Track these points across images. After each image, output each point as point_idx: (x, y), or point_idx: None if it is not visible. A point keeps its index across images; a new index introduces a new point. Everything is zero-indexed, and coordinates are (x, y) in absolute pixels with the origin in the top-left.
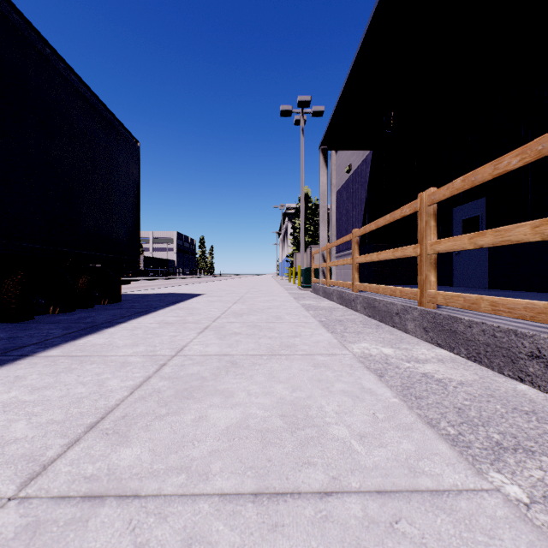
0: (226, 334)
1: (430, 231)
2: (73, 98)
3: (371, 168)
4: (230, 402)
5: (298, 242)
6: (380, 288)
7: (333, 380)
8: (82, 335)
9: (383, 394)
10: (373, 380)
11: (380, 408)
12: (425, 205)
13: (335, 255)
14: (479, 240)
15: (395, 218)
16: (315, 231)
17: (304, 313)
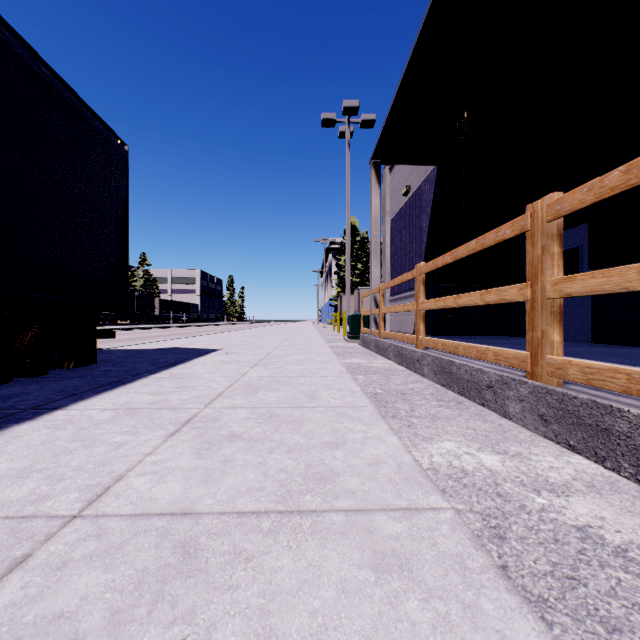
0: (214, 439)
1: (551, 262)
2: (6, 64)
3: (435, 188)
4: None
5: (343, 283)
6: (460, 347)
7: None
8: None
9: None
10: None
11: None
12: (542, 222)
13: (389, 298)
14: None
15: (485, 245)
16: (364, 270)
17: (351, 386)
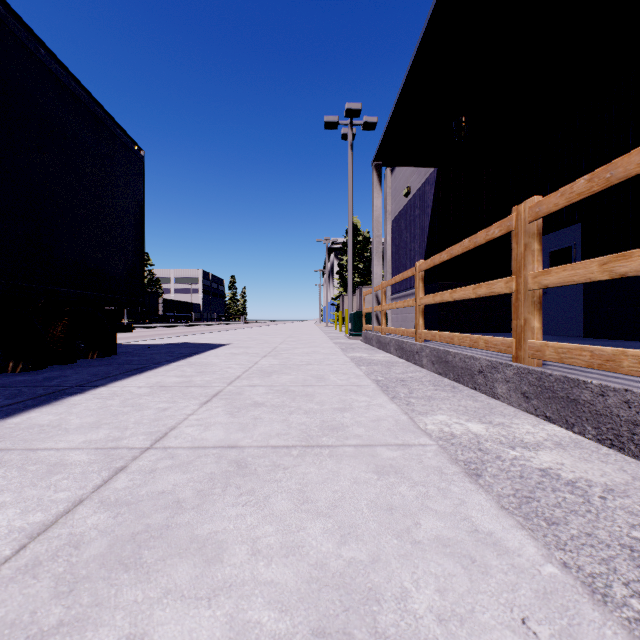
0: (242, 405)
1: (532, 258)
2: (43, 80)
3: (435, 189)
4: (211, 578)
5: (345, 282)
6: (455, 338)
7: (415, 509)
8: (27, 407)
9: (520, 549)
10: (489, 508)
11: (532, 601)
12: (525, 222)
13: (390, 297)
14: (620, 265)
15: (477, 243)
16: (366, 269)
17: (355, 371)
